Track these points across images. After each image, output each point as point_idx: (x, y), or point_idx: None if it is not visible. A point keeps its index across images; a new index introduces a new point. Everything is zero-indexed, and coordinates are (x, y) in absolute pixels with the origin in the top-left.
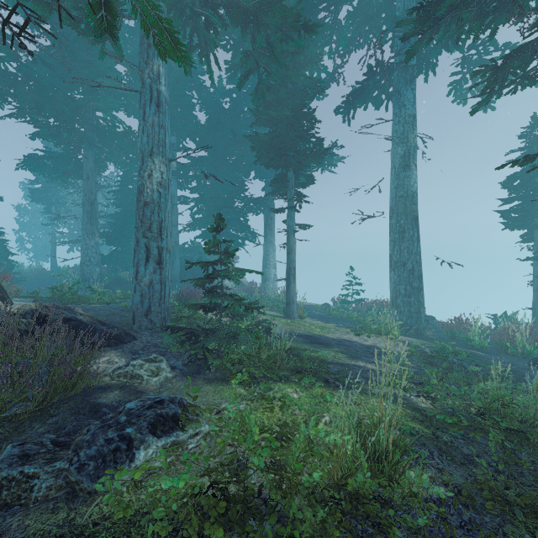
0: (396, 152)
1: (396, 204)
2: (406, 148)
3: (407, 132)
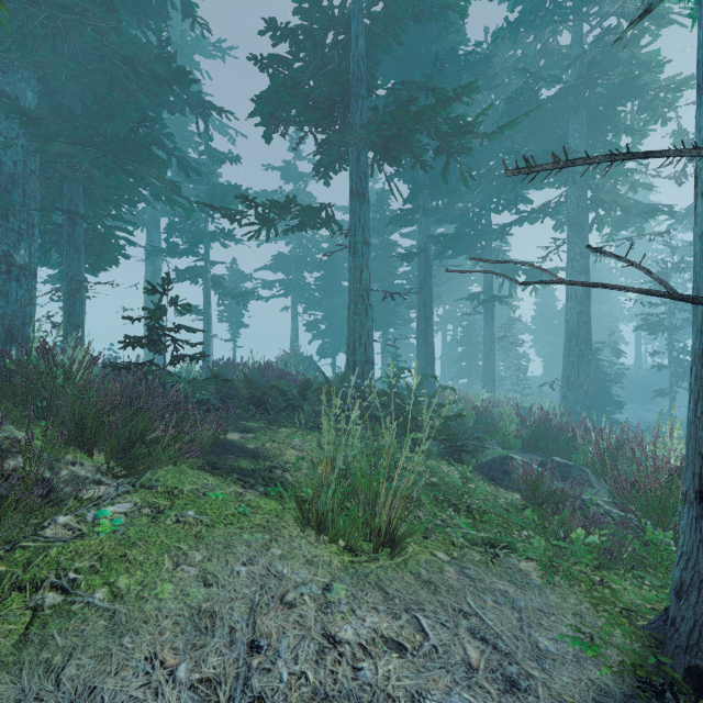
0: (148, 269)
1: (148, 303)
2: (155, 269)
3: (155, 259)
